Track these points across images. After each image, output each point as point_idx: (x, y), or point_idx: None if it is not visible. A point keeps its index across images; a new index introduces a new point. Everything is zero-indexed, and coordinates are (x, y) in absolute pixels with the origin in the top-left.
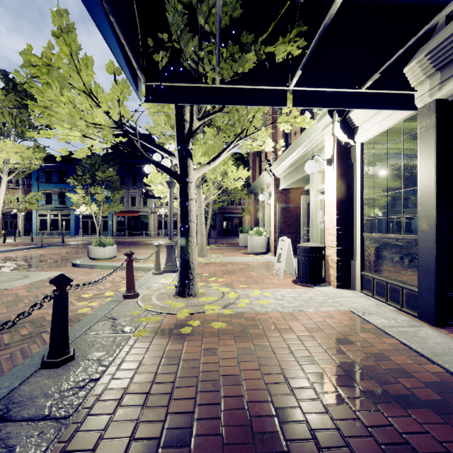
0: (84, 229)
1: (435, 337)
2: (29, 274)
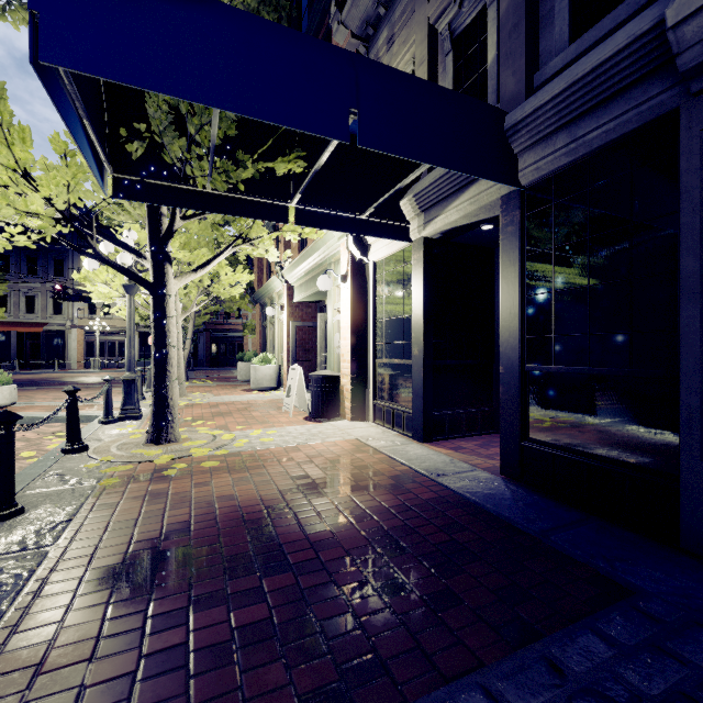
0: None
1: (417, 449)
2: None
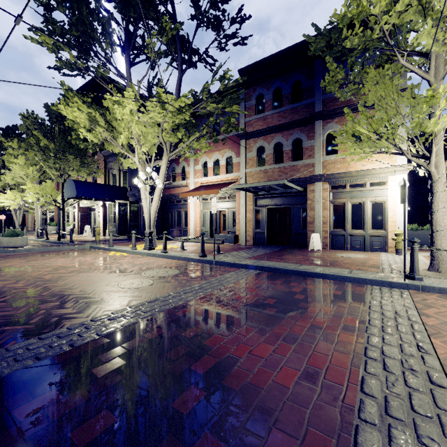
0: None
1: (117, 238)
2: None
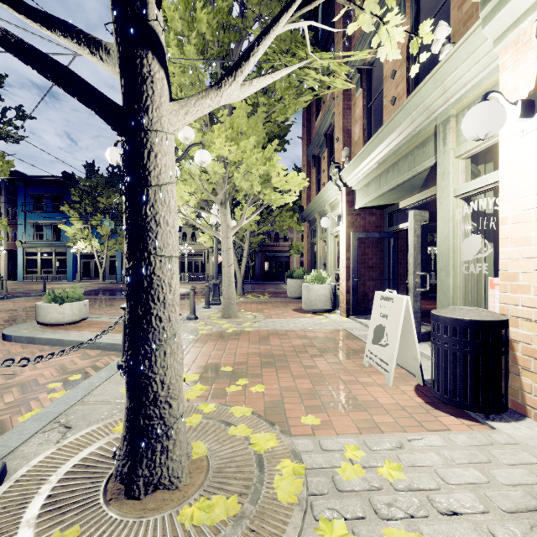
0: (86, 272)
1: None
2: None
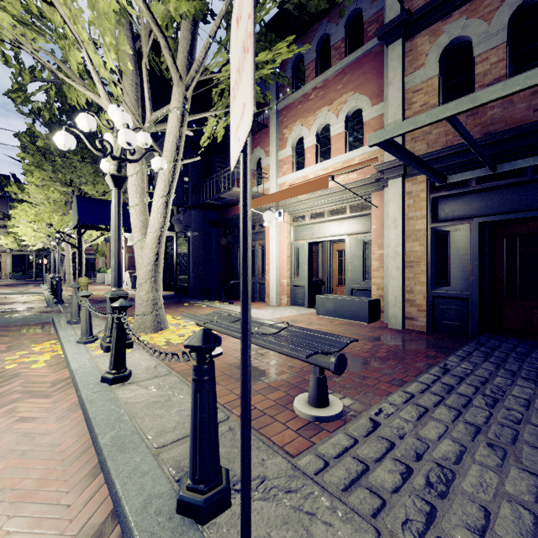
0: None
1: None
2: None
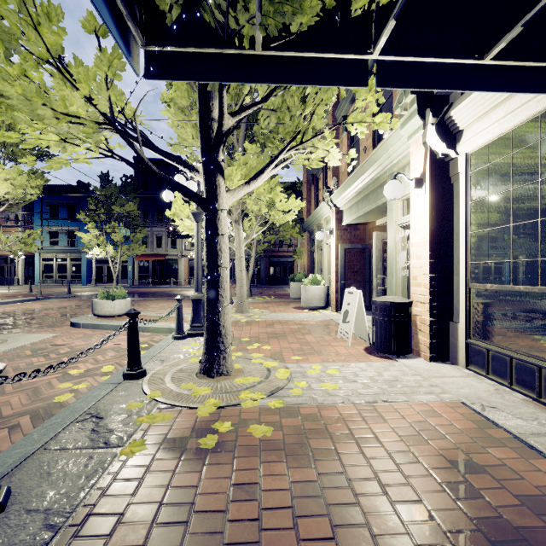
0: (99, 277)
1: None
2: (8, 338)
